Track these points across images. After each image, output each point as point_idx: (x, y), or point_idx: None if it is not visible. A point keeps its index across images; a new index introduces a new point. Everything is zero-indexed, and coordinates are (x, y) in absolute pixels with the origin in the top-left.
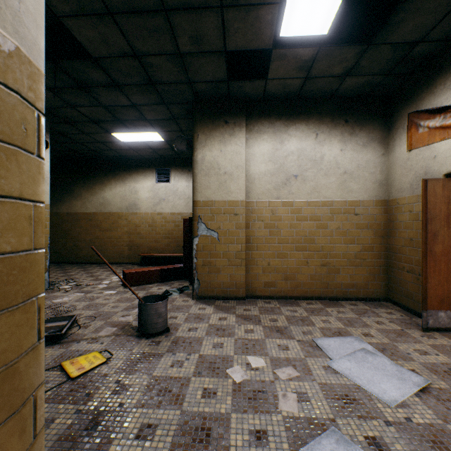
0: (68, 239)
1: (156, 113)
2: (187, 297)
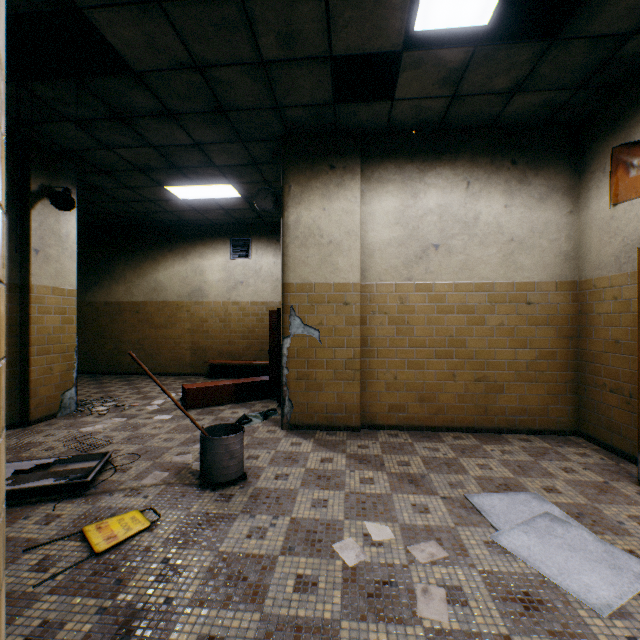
0: (106, 340)
1: (228, 155)
2: (273, 425)
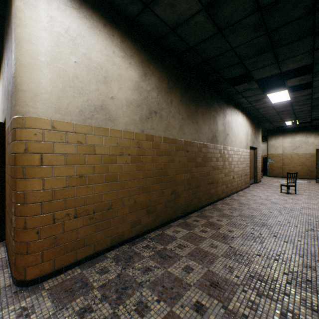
0: None
1: None
2: (265, 176)
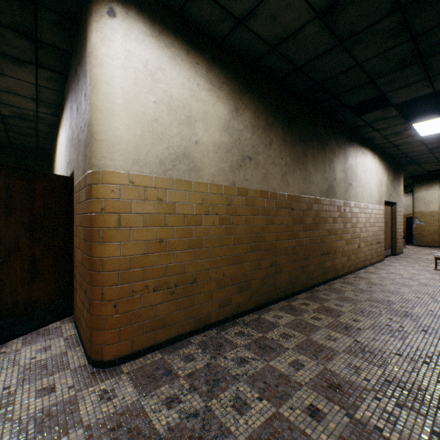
0: None
1: None
2: (409, 245)
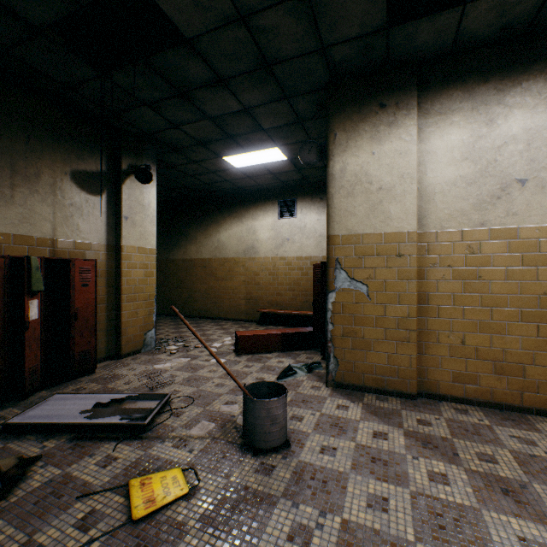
0: (183, 289)
1: (274, 116)
2: (317, 380)
